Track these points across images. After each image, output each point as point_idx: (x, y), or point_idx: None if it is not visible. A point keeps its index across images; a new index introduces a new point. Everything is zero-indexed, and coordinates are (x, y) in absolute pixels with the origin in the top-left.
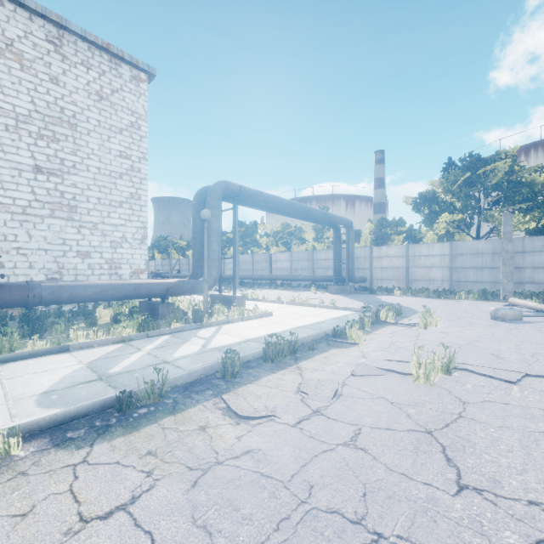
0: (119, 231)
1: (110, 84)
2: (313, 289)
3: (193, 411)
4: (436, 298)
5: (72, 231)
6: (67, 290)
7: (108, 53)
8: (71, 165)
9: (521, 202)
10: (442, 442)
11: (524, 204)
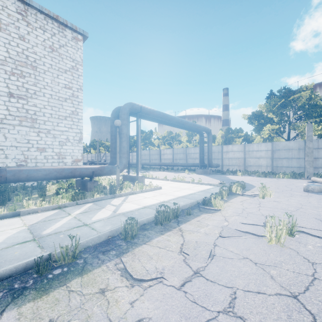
0: (64, 135)
1: (58, 41)
2: (186, 171)
3: (97, 272)
4: (264, 177)
5: (34, 135)
6: (24, 172)
7: (57, 21)
8: (33, 92)
9: (316, 117)
10: (310, 309)
11: (318, 118)
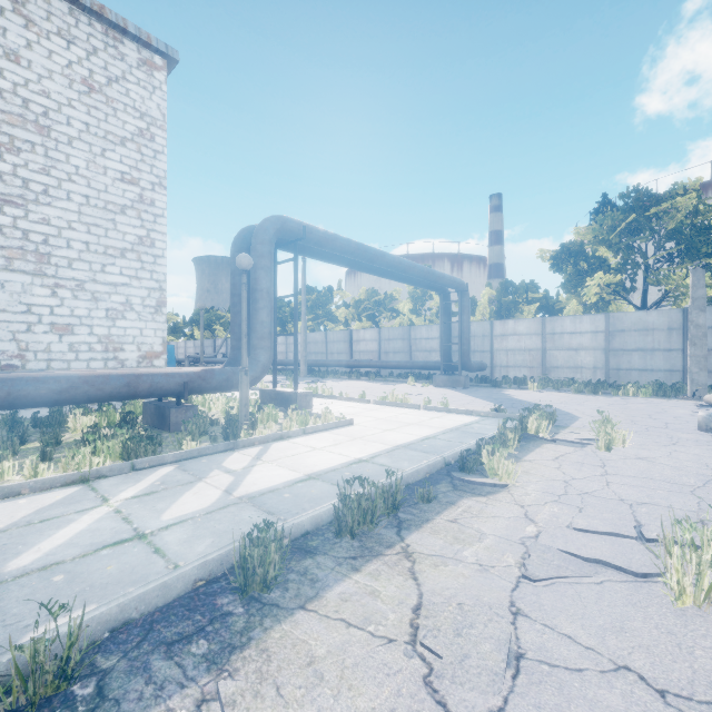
0: (120, 294)
1: (105, 69)
2: (411, 380)
3: None
4: (591, 394)
5: (43, 293)
6: (1, 386)
7: (102, 20)
8: (41, 190)
9: (709, 256)
10: None
11: None
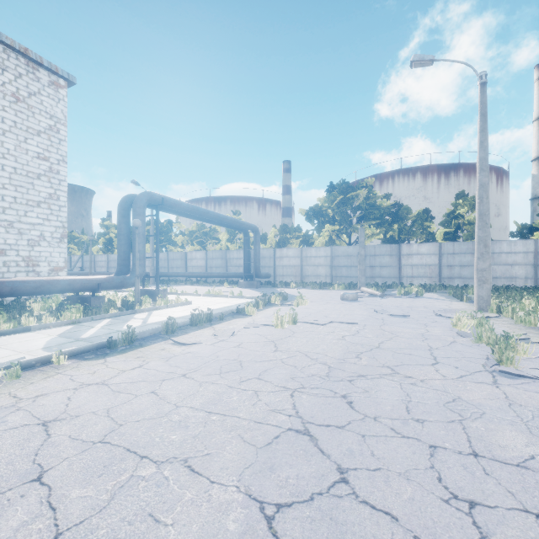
0: (37, 230)
1: (27, 87)
2: (226, 284)
3: (154, 345)
4: (319, 289)
5: None
6: (8, 285)
7: (25, 56)
8: None
9: (374, 220)
10: (276, 343)
11: (376, 221)
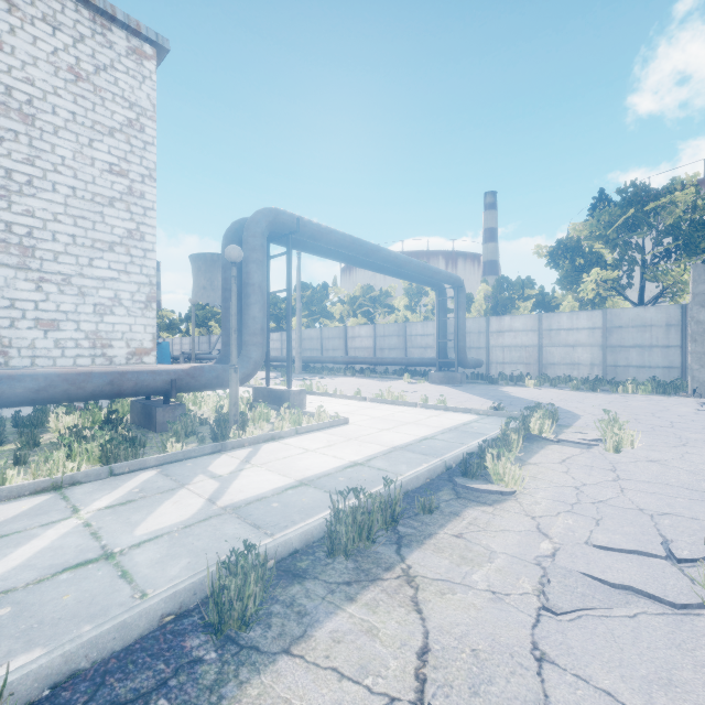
0: (108, 289)
1: (92, 57)
2: (406, 377)
3: None
4: (589, 391)
5: (27, 287)
6: None
7: (89, 7)
8: (25, 180)
9: None
10: None
11: None
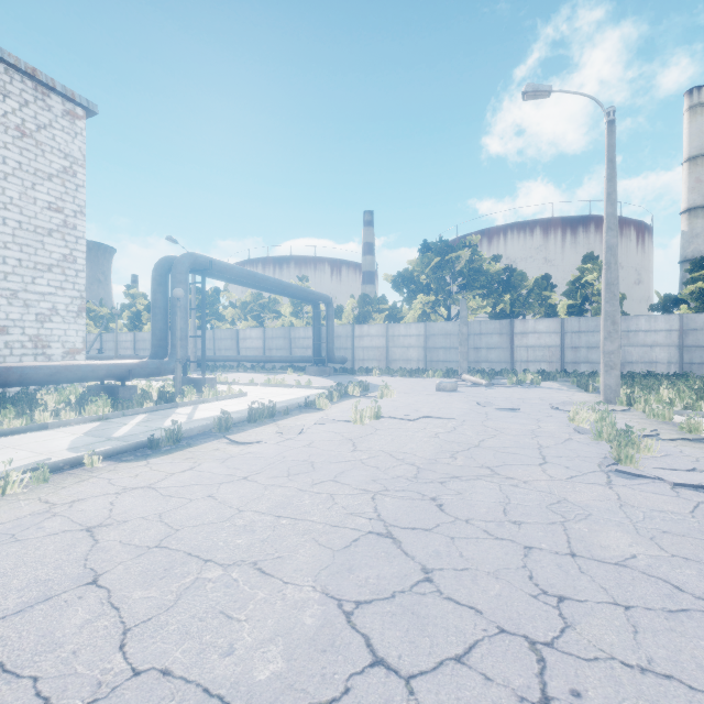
0: (47, 301)
1: (35, 118)
2: (290, 371)
3: (205, 445)
4: (409, 377)
5: None
6: (16, 371)
7: (33, 79)
8: None
9: (480, 289)
10: (355, 441)
11: (482, 290)
